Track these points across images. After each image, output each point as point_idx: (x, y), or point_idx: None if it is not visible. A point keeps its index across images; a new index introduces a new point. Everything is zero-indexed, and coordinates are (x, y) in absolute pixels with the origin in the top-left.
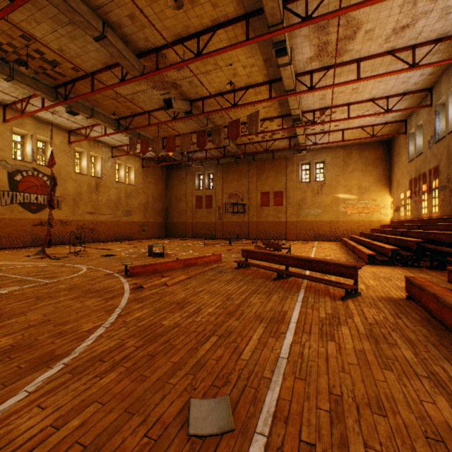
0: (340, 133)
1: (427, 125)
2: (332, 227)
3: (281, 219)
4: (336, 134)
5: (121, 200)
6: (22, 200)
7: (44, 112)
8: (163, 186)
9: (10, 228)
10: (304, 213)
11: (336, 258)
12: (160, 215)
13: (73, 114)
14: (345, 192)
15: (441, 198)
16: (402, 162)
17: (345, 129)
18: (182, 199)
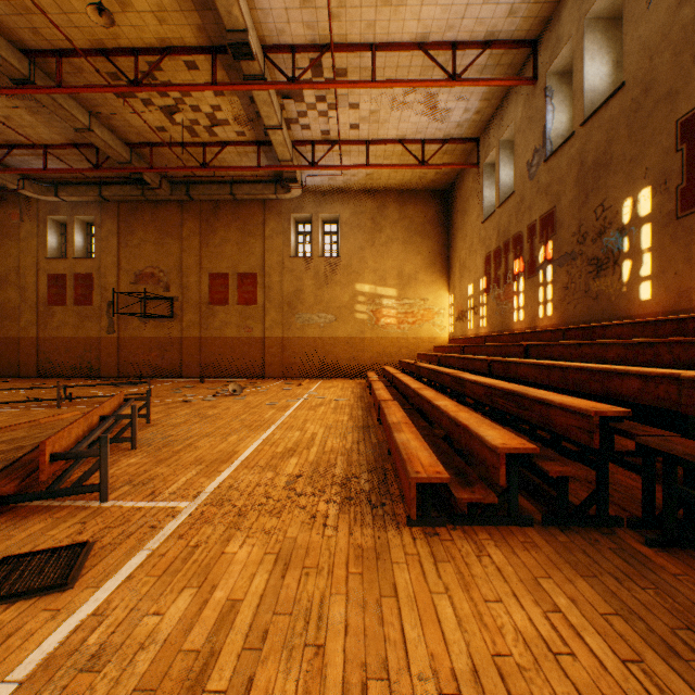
0: (365, 154)
1: (526, 128)
2: (352, 350)
3: (254, 333)
4: (357, 155)
5: None
6: None
7: None
8: None
9: None
10: (301, 321)
11: (315, 469)
12: None
13: None
14: (376, 282)
15: (563, 282)
16: (472, 225)
17: (373, 142)
18: (10, 280)
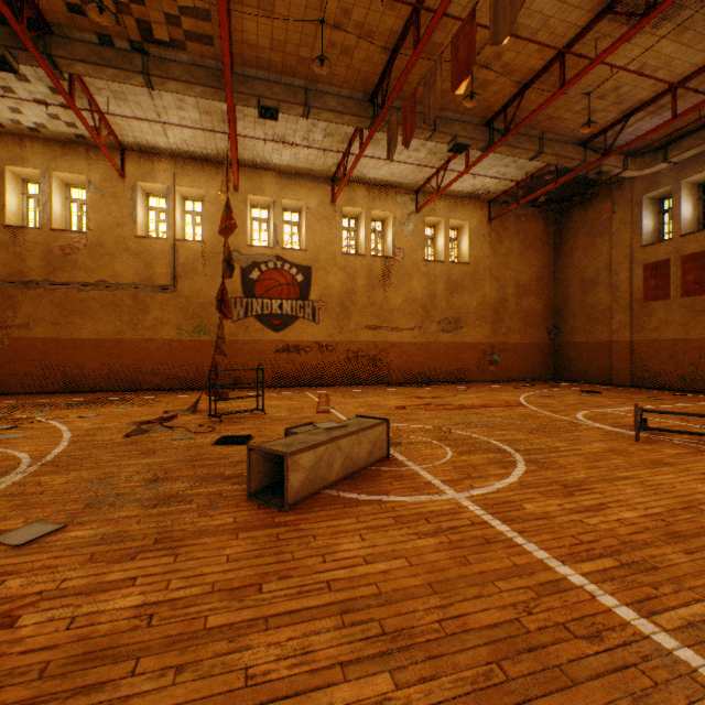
0: None
1: None
2: None
3: None
4: None
5: (436, 298)
6: (260, 310)
7: (275, 152)
8: (546, 256)
9: (243, 356)
10: None
11: None
12: (537, 326)
13: (270, 115)
14: None
15: None
16: None
17: None
18: (598, 281)
